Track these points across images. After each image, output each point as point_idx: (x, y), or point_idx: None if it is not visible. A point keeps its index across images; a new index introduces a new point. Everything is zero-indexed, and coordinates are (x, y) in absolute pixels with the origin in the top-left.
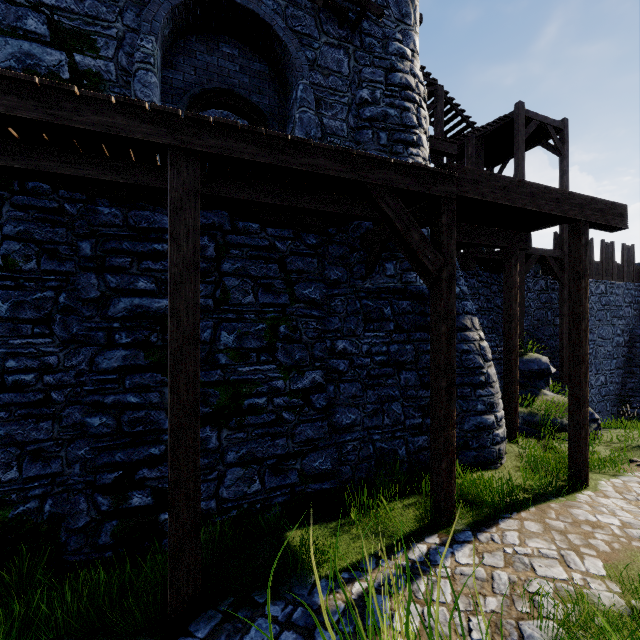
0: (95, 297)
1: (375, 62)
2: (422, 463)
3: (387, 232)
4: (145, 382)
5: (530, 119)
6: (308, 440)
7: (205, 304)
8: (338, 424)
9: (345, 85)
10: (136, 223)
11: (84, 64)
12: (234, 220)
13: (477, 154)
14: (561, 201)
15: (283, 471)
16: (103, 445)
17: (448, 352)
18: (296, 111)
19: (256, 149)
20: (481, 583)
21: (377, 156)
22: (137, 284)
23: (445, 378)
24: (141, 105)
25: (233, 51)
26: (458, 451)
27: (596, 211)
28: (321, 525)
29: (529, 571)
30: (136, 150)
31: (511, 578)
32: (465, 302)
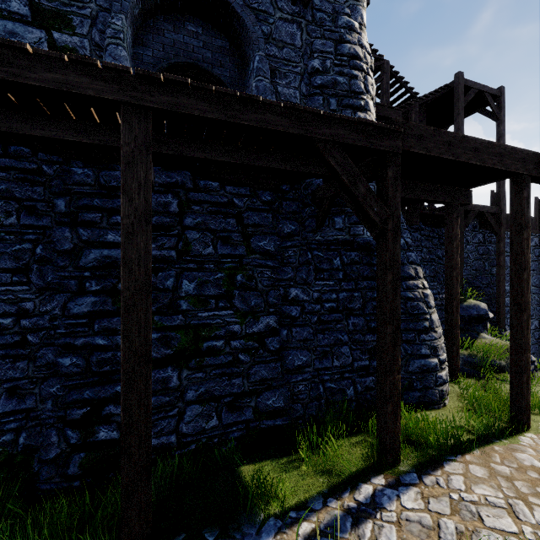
0: (68, 249)
1: (325, 34)
2: (369, 402)
3: (336, 188)
4: (112, 326)
5: (469, 88)
6: (262, 380)
7: (168, 255)
8: (290, 365)
9: (298, 56)
10: (106, 182)
11: (61, 41)
12: (196, 179)
13: (420, 121)
14: (504, 156)
15: (239, 408)
16: (73, 383)
17: (393, 300)
18: (253, 80)
19: (206, 105)
20: (427, 531)
21: (324, 112)
22: (106, 237)
23: (391, 325)
24: (92, 62)
25: (197, 29)
26: (403, 391)
27: (538, 165)
28: (273, 460)
29: (476, 521)
30: (98, 111)
31: (458, 527)
32: (409, 253)
